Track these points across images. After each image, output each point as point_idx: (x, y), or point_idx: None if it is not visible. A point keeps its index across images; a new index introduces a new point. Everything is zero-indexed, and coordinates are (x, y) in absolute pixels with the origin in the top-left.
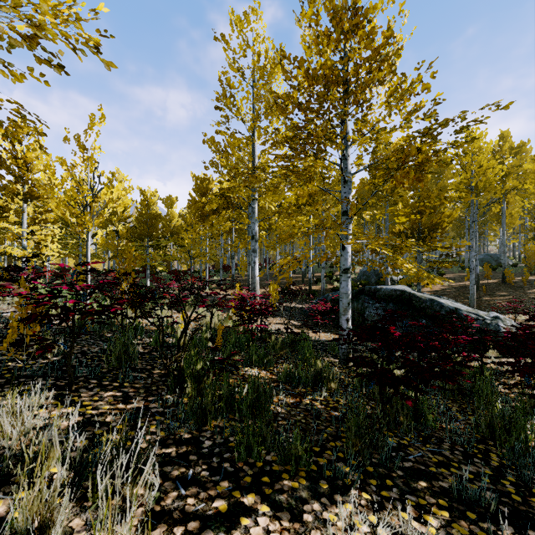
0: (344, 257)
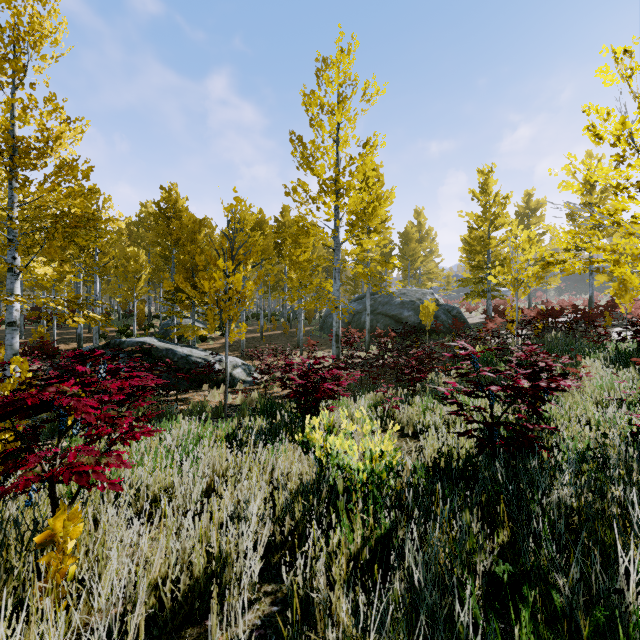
0: (10, 311)
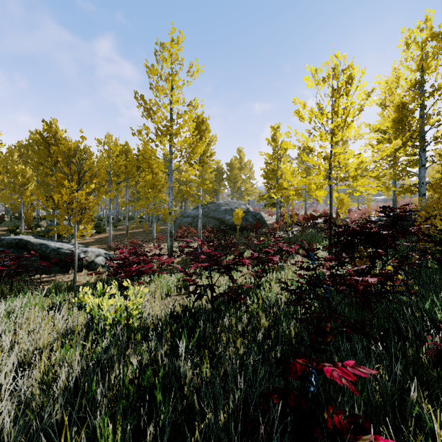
0: None
